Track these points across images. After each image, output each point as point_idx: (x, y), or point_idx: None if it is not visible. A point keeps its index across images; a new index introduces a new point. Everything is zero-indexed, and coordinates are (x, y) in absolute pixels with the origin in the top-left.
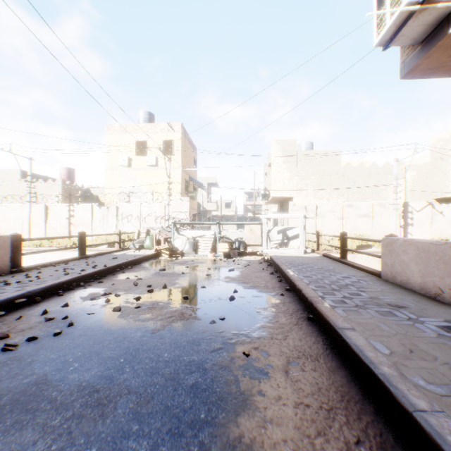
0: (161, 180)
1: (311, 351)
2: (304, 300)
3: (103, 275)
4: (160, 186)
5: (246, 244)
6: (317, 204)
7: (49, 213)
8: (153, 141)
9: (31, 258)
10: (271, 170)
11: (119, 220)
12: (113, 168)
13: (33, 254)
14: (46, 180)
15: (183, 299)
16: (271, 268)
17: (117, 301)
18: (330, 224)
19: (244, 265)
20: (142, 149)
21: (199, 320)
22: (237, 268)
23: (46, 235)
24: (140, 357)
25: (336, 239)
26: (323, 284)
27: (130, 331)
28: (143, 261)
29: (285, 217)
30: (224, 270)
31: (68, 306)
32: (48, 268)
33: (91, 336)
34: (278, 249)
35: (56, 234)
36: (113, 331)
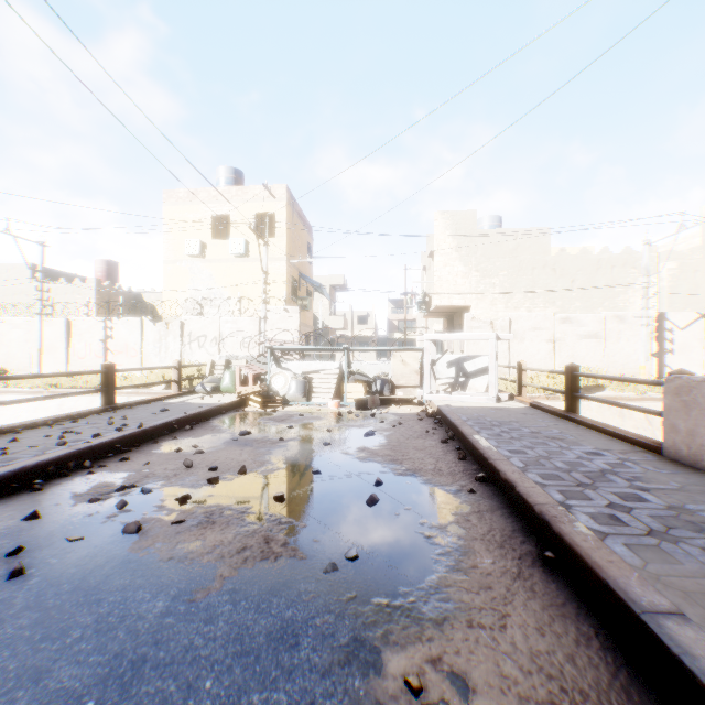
0: (253, 279)
1: (578, 676)
2: (524, 509)
3: (135, 443)
4: (252, 288)
5: (395, 385)
6: (511, 316)
7: (73, 333)
8: (240, 216)
9: (40, 406)
10: (434, 261)
11: (185, 345)
12: (175, 259)
13: (11, 404)
14: (73, 280)
15: (274, 502)
16: (442, 430)
17: (141, 506)
18: (532, 350)
19: (391, 423)
20: (224, 230)
21: (301, 562)
22: (379, 429)
23: (67, 367)
24: (140, 693)
25: (544, 375)
26: (553, 470)
27: (141, 594)
28: (215, 414)
29: (463, 338)
30: (356, 433)
31: (38, 517)
32: (36, 431)
33: (47, 610)
34: (450, 393)
35: (84, 366)
36: (103, 594)
